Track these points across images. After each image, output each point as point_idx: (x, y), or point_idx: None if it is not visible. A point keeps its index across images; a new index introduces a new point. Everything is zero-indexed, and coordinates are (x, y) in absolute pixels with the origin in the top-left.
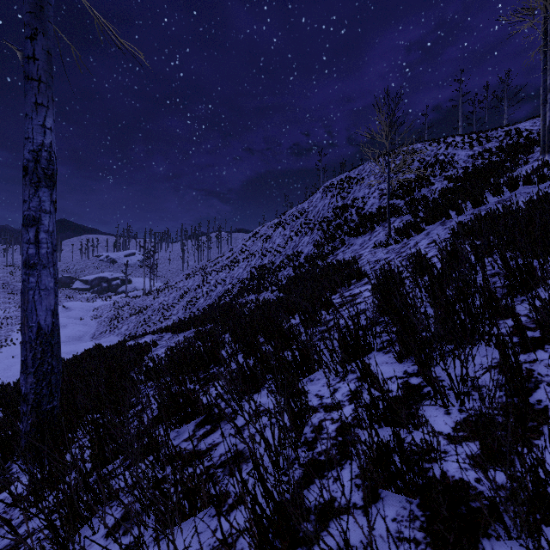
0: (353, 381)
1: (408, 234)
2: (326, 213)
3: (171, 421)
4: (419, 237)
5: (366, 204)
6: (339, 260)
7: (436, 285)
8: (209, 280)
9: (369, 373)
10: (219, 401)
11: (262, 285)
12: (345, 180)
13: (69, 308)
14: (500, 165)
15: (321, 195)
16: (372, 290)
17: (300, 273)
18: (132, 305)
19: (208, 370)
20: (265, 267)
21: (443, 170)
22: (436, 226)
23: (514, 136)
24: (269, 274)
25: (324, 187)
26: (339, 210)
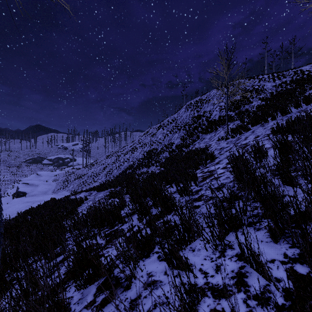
0: (233, 258)
1: (240, 132)
2: (188, 120)
3: (77, 283)
4: (247, 134)
5: (212, 114)
6: (197, 148)
7: (310, 174)
8: (120, 159)
9: (257, 261)
10: (118, 262)
11: (150, 162)
12: (198, 101)
13: (40, 175)
14: (294, 90)
15: (185, 110)
16: (233, 172)
17: (173, 155)
18: (76, 173)
19: (113, 227)
20: (152, 152)
21: (257, 94)
22: (258, 127)
23: (299, 74)
24: (154, 156)
25: (186, 105)
26: (196, 118)
